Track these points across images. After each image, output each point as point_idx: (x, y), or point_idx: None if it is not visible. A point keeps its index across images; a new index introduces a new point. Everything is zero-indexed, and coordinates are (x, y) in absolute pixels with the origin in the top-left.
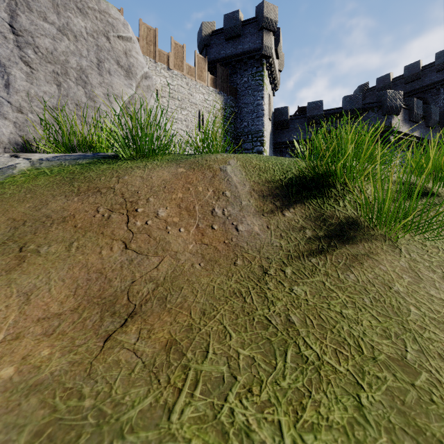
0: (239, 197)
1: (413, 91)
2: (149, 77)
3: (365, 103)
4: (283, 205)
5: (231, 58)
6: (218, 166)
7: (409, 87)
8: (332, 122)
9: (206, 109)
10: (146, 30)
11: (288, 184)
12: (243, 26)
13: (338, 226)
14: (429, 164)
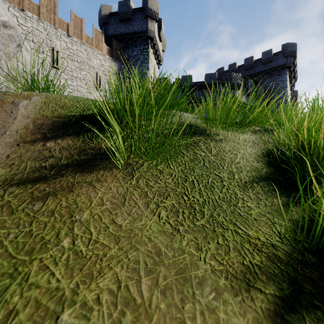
0: (9, 127)
1: (250, 76)
2: (10, 27)
3: (219, 80)
4: (54, 136)
5: (124, 36)
6: (13, 99)
7: (247, 73)
8: (198, 91)
9: (103, 72)
10: (46, 0)
11: (78, 119)
12: (134, 12)
13: (91, 156)
14: (167, 100)
